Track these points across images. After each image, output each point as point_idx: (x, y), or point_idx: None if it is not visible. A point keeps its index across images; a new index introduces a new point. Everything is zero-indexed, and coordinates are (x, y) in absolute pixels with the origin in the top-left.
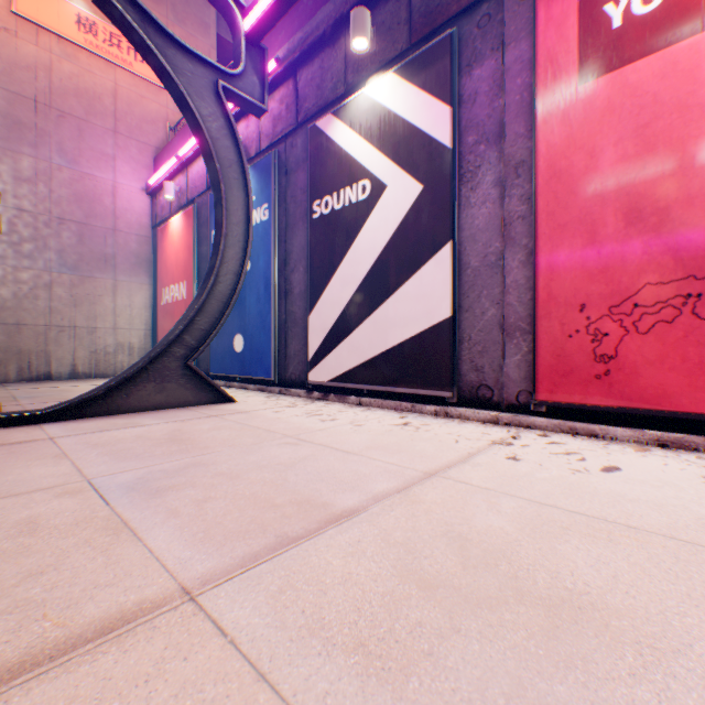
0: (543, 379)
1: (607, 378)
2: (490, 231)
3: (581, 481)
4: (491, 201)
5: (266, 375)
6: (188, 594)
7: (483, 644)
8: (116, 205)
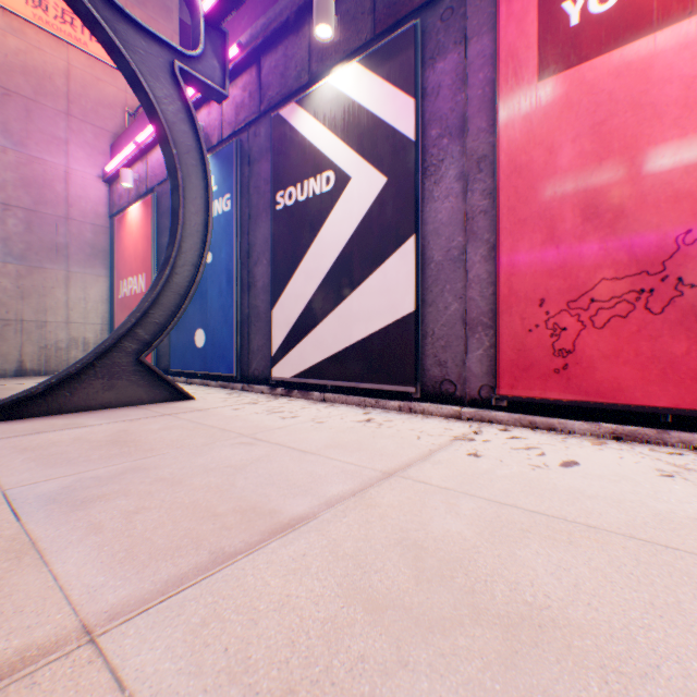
0: (504, 373)
1: (565, 372)
2: (453, 226)
3: (541, 478)
4: (454, 195)
5: (228, 371)
6: (89, 634)
7: (432, 682)
8: (69, 192)
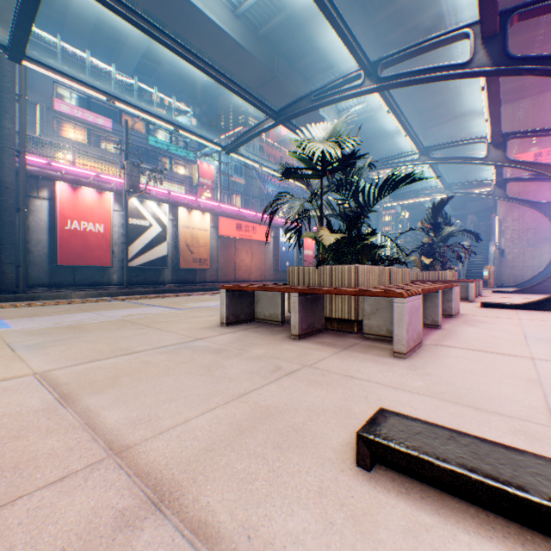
0: None
1: None
2: None
3: None
4: None
5: None
6: None
7: None
8: None
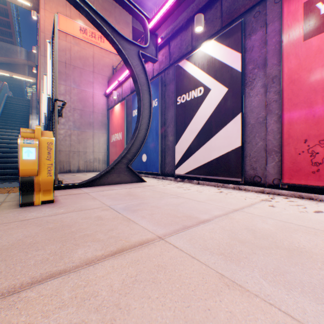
0: (286, 173)
1: (318, 173)
2: (260, 107)
3: (303, 215)
4: (260, 94)
5: (156, 171)
6: (161, 238)
7: (264, 257)
8: (93, 102)
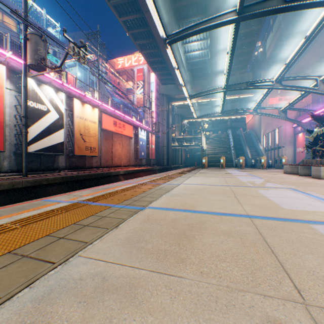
0: None
1: None
2: None
3: None
4: None
5: None
6: None
7: None
8: (284, 132)
